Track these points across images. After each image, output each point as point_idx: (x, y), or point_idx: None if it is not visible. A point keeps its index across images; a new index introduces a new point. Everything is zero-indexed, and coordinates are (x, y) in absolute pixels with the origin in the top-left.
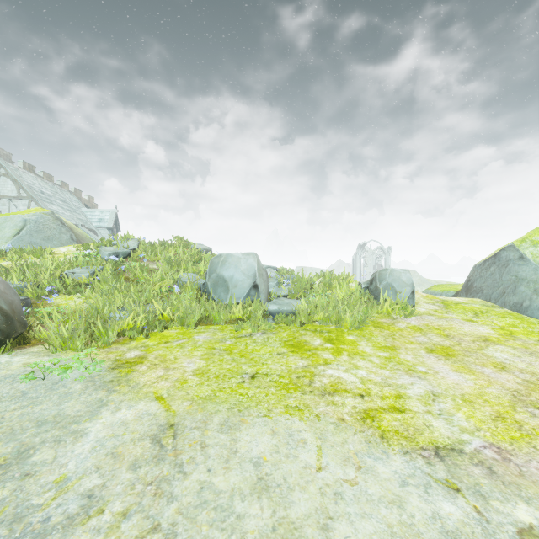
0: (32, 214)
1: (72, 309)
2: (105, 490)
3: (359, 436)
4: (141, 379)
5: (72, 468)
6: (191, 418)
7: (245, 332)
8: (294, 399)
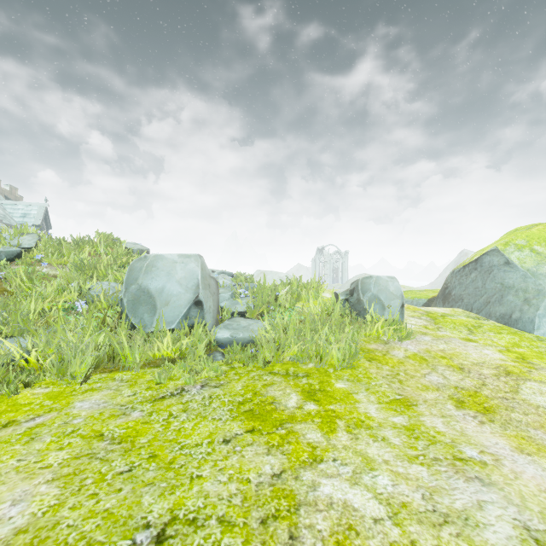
0: None
1: None
2: None
3: None
4: None
5: None
6: None
7: (173, 385)
8: None
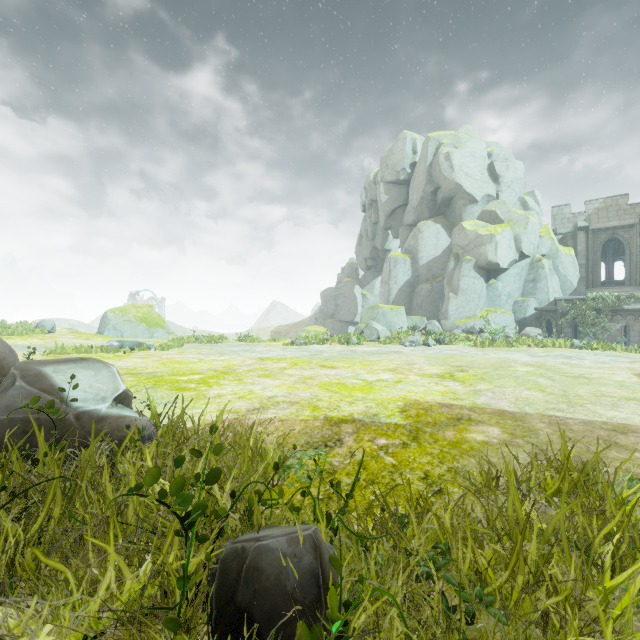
0: None
1: None
2: None
3: None
4: None
5: None
6: None
7: None
8: None
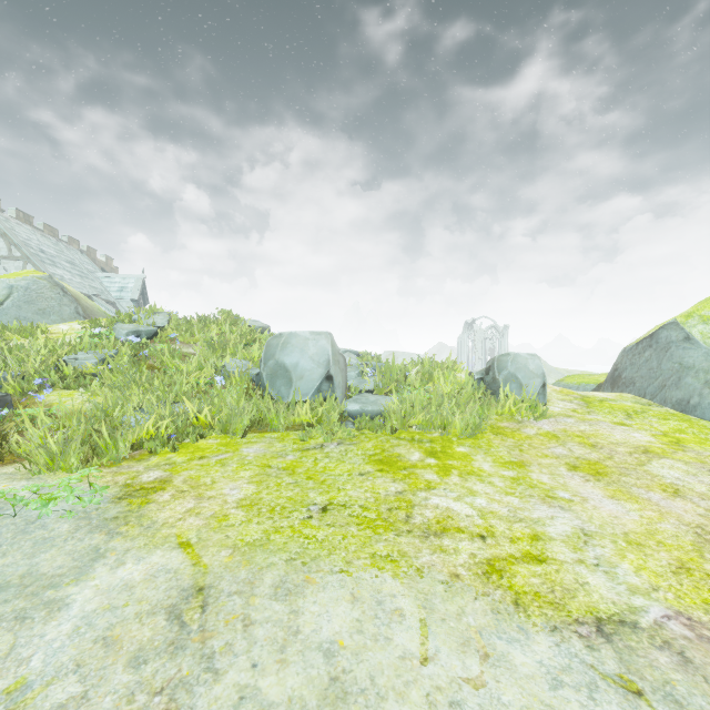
0: (21, 278)
1: (68, 411)
2: (86, 706)
3: (482, 603)
4: (159, 514)
5: (38, 666)
6: (231, 576)
7: (314, 442)
8: (384, 544)
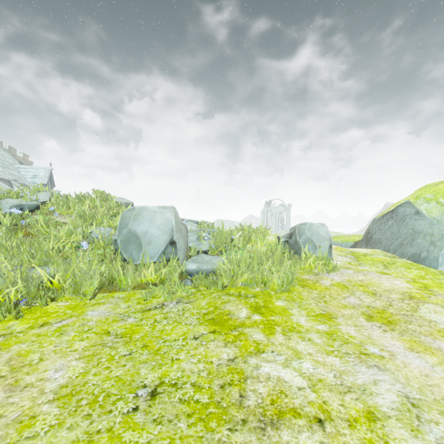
0: None
1: None
2: None
3: None
4: None
5: None
6: None
7: (156, 301)
8: None
